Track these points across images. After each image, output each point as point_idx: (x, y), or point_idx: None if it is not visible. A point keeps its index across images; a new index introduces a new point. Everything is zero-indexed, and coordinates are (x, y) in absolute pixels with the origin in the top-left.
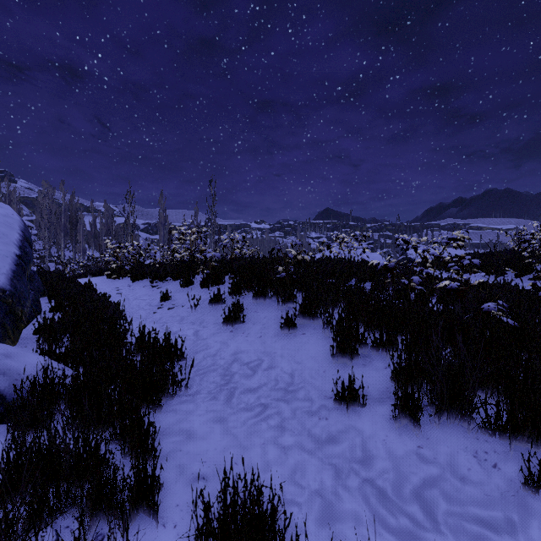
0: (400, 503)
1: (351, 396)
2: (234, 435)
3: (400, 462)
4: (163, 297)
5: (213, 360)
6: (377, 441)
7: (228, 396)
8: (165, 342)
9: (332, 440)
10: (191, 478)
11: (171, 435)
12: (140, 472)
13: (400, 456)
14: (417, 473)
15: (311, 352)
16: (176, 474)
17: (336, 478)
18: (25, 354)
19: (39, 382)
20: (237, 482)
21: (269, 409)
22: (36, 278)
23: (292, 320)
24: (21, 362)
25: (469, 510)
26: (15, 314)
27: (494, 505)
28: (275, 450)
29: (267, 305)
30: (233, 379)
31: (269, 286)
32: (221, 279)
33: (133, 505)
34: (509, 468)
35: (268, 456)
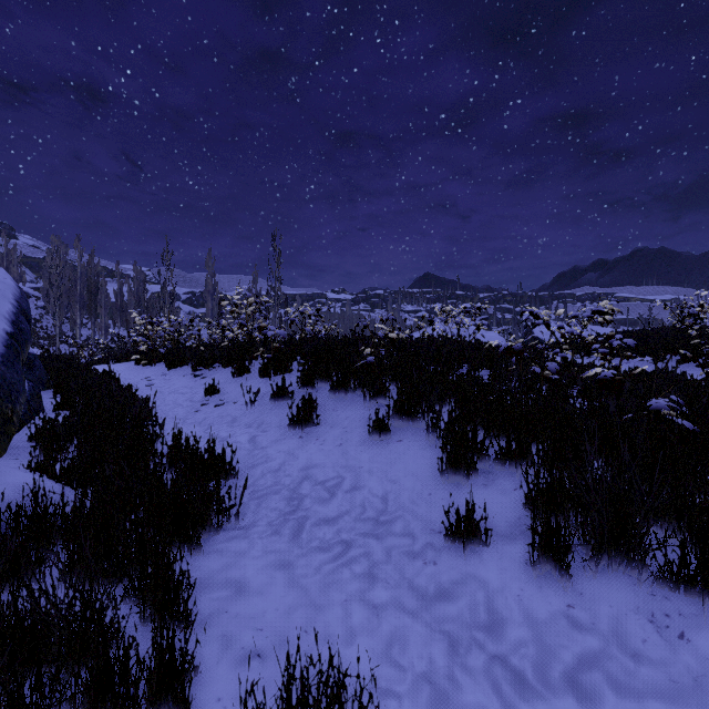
0: (546, 693)
1: (469, 531)
2: (304, 588)
3: (543, 630)
4: (209, 391)
5: (275, 478)
6: (508, 597)
7: (296, 529)
8: (208, 453)
9: (444, 596)
10: (240, 655)
11: (213, 589)
12: (164, 651)
13: (542, 619)
14: (568, 647)
15: (411, 467)
16: (218, 649)
17: (450, 653)
18: (9, 471)
19: (26, 512)
20: (306, 670)
21: (353, 549)
22: (37, 364)
23: (385, 422)
24: (2, 483)
25: (649, 706)
26: (3, 413)
27: (686, 697)
28: (362, 610)
29: (349, 401)
30: (303, 504)
31: (352, 376)
32: (288, 365)
33: (153, 703)
34: (702, 640)
35: (352, 621)
